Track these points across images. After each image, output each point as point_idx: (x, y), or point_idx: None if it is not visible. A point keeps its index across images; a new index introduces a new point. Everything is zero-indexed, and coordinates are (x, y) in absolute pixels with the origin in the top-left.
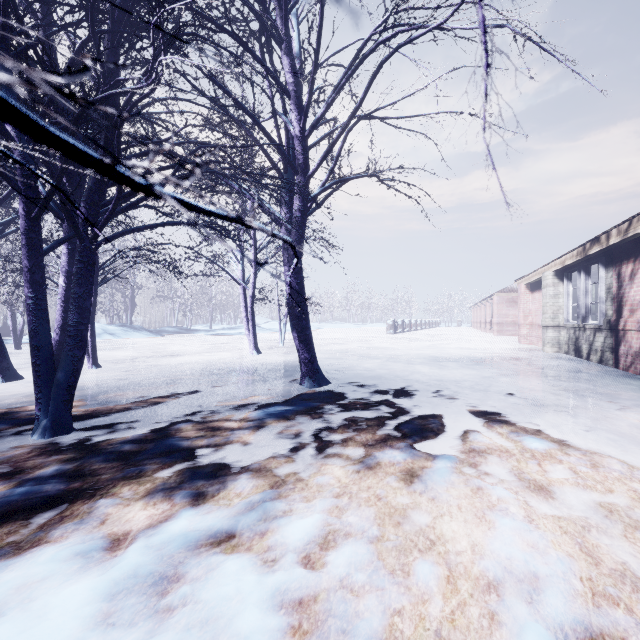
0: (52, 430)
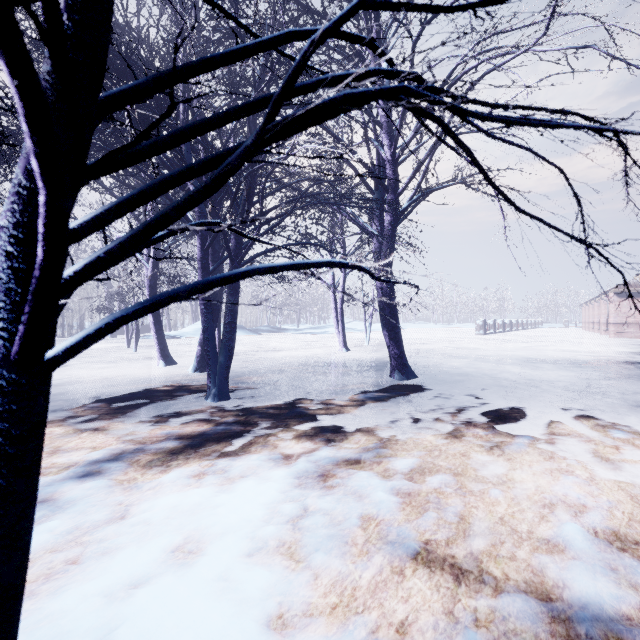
0: (218, 397)
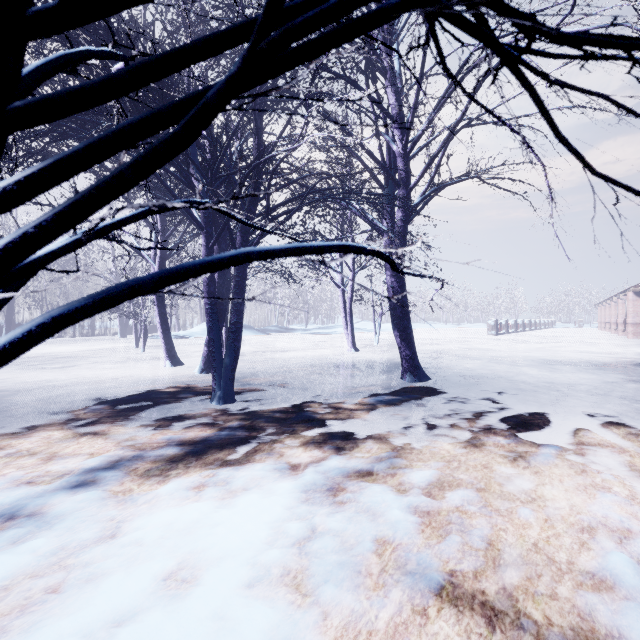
0: (224, 399)
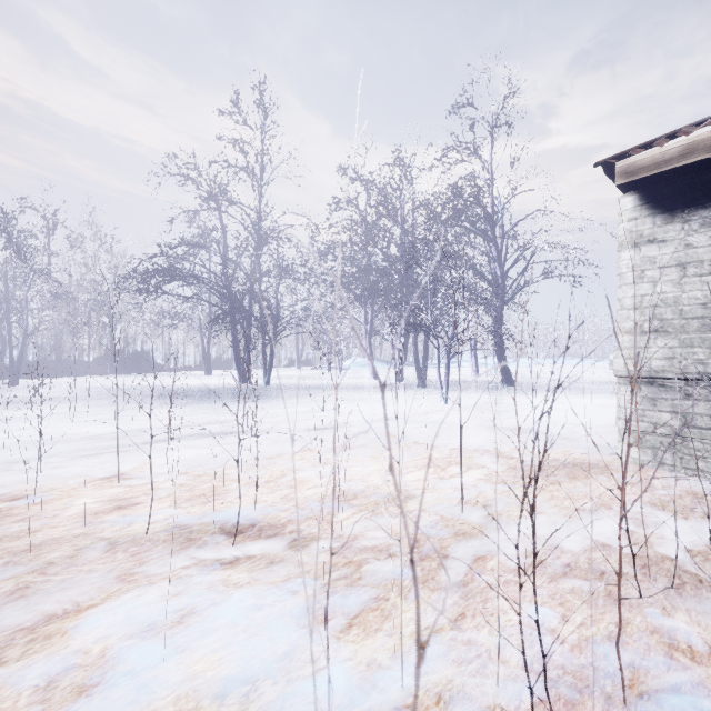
0: (423, 386)
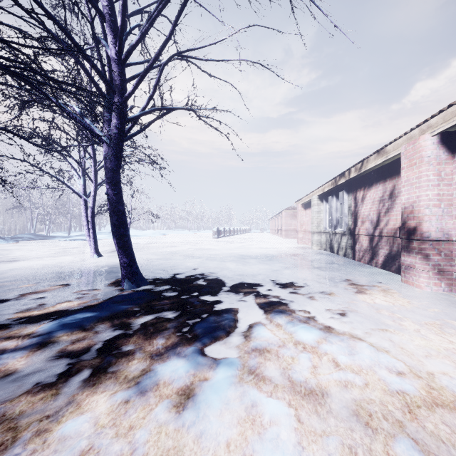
0: None
